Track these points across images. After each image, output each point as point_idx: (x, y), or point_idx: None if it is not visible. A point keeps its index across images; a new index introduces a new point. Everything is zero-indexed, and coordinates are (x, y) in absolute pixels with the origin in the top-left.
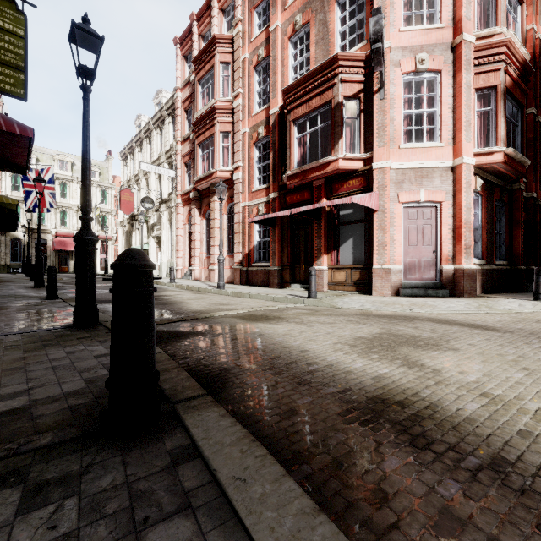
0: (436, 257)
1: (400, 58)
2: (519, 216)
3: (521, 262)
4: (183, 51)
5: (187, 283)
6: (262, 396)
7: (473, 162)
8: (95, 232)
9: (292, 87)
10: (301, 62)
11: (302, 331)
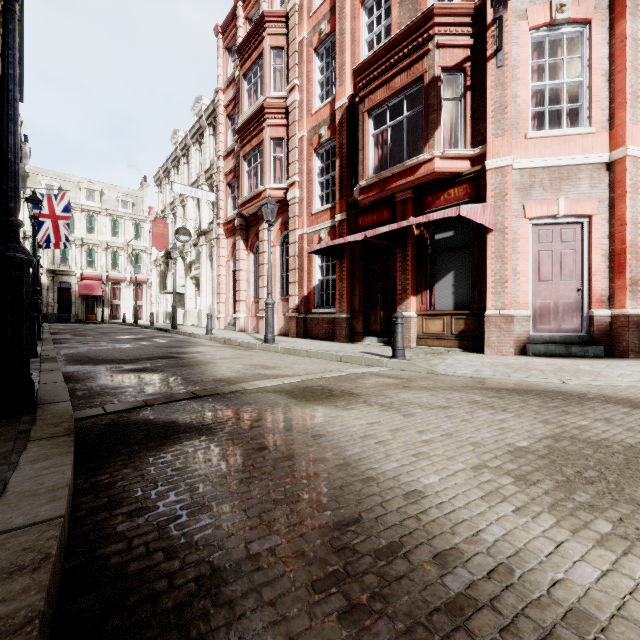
0: (582, 298)
1: (527, 6)
2: None
3: None
4: (225, 42)
5: (228, 335)
6: None
7: None
8: (128, 273)
9: (366, 64)
10: (378, 34)
11: (396, 429)
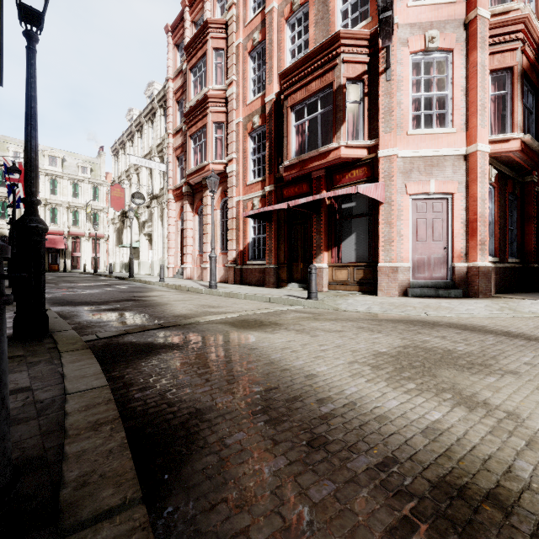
0: (447, 254)
1: (408, 36)
2: (532, 211)
3: (534, 260)
4: (174, 39)
5: (177, 282)
6: (249, 476)
7: (489, 150)
8: (87, 229)
9: (289, 70)
10: (299, 45)
11: (305, 344)
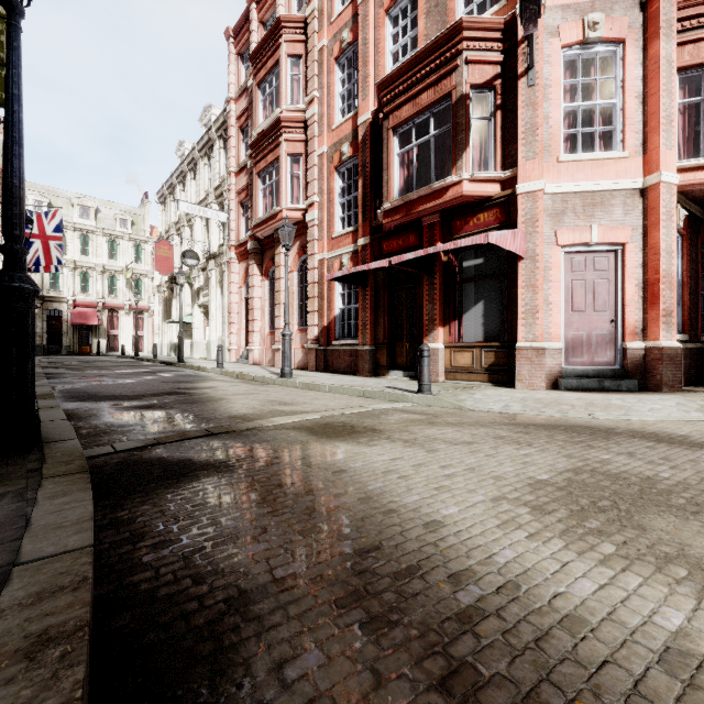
0: (616, 329)
1: (559, 23)
2: None
3: None
4: (237, 47)
5: (240, 369)
6: None
7: (677, 181)
8: (127, 300)
9: (390, 78)
10: (404, 45)
11: (418, 464)
